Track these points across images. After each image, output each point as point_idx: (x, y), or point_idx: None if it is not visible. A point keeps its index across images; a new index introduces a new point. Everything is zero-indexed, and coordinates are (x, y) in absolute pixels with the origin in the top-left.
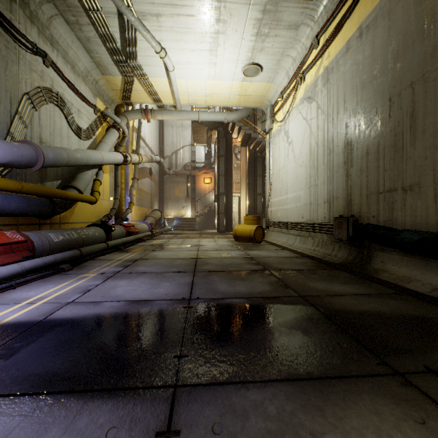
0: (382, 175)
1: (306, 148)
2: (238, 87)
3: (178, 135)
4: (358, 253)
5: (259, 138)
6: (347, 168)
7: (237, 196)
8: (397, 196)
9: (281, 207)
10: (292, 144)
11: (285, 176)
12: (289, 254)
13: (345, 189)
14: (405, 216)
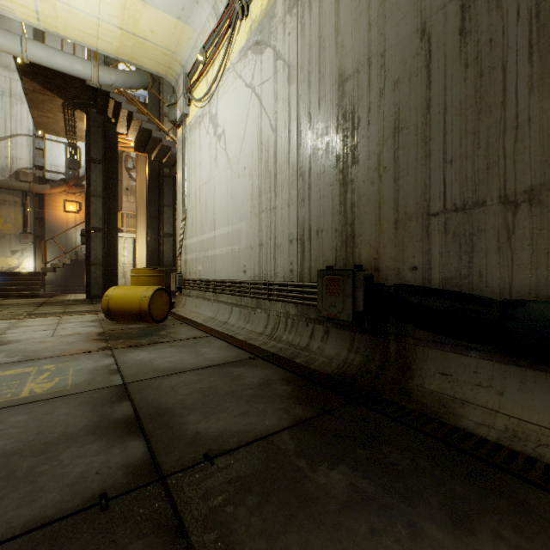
0: (441, 173)
1: (252, 141)
2: (116, 3)
3: (2, 109)
4: (374, 348)
5: (167, 141)
6: (344, 167)
7: (131, 238)
8: (488, 219)
9: (204, 252)
10: (225, 136)
11: (212, 198)
12: (223, 354)
13: (341, 213)
14: (513, 267)
